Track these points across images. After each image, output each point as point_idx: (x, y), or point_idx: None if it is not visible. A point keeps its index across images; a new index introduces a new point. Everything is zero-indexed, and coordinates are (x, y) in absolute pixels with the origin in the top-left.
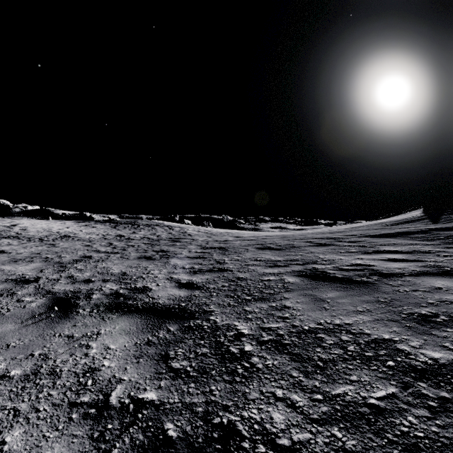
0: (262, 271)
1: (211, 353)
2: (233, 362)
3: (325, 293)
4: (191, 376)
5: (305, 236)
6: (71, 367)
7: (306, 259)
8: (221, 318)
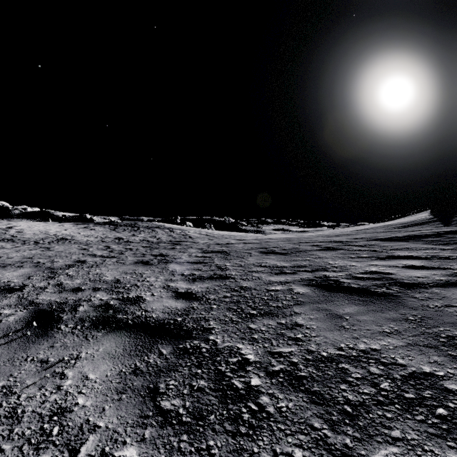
0: (267, 279)
1: (210, 388)
2: (236, 402)
3: (342, 307)
4: (184, 422)
5: (310, 239)
6: (37, 405)
7: (314, 265)
8: (223, 339)
